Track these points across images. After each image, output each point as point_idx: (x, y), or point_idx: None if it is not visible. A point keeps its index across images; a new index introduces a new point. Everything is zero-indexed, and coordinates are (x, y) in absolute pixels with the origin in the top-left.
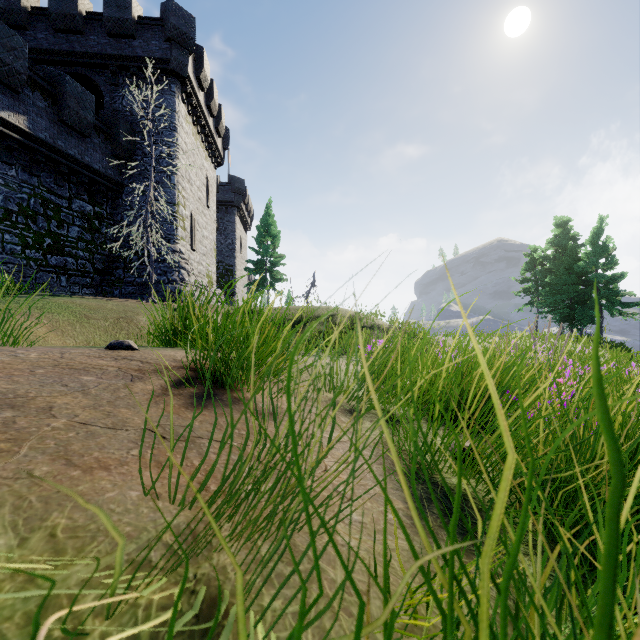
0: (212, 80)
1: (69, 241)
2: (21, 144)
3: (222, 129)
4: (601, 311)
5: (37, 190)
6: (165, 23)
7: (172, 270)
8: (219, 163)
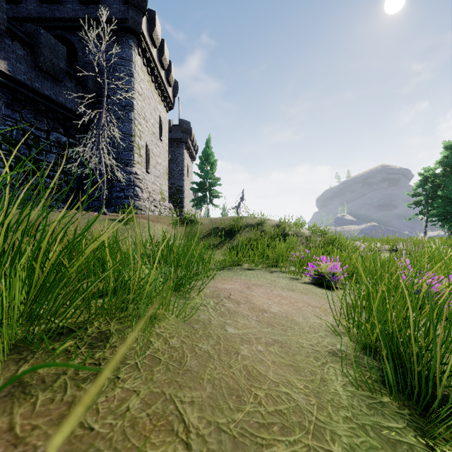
0: (163, 40)
1: (47, 165)
2: (3, 84)
3: (172, 80)
4: None
5: (19, 123)
6: None
7: (128, 188)
8: (170, 107)
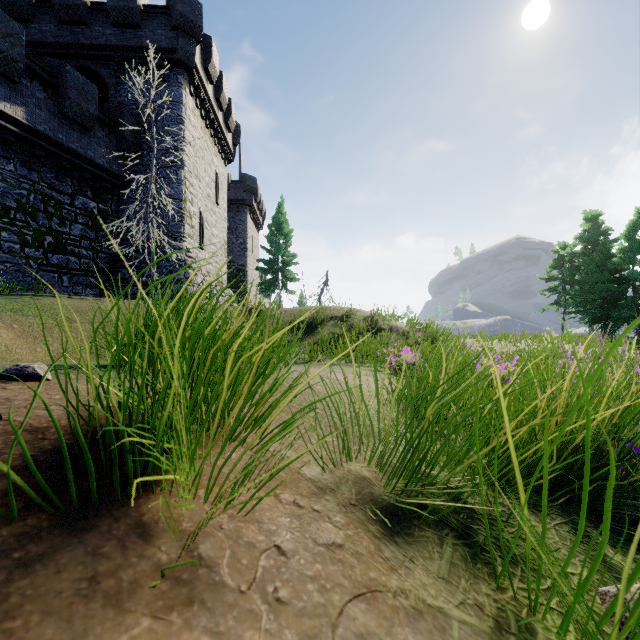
0: (221, 72)
1: (71, 239)
2: (19, 137)
3: (232, 124)
4: (638, 311)
5: (37, 186)
6: (171, 11)
7: (178, 269)
8: (229, 160)
